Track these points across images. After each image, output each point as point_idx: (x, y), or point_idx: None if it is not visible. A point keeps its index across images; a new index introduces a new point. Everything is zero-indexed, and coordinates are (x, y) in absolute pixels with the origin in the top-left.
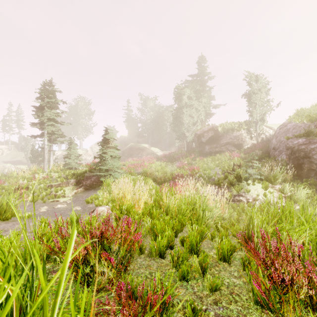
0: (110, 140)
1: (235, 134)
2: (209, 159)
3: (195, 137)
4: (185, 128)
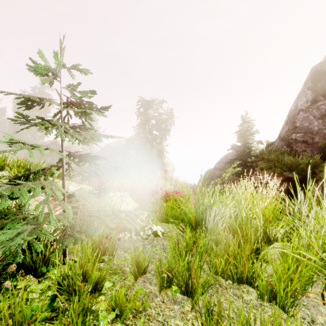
0: None
1: (74, 149)
2: None
3: None
4: (24, 137)
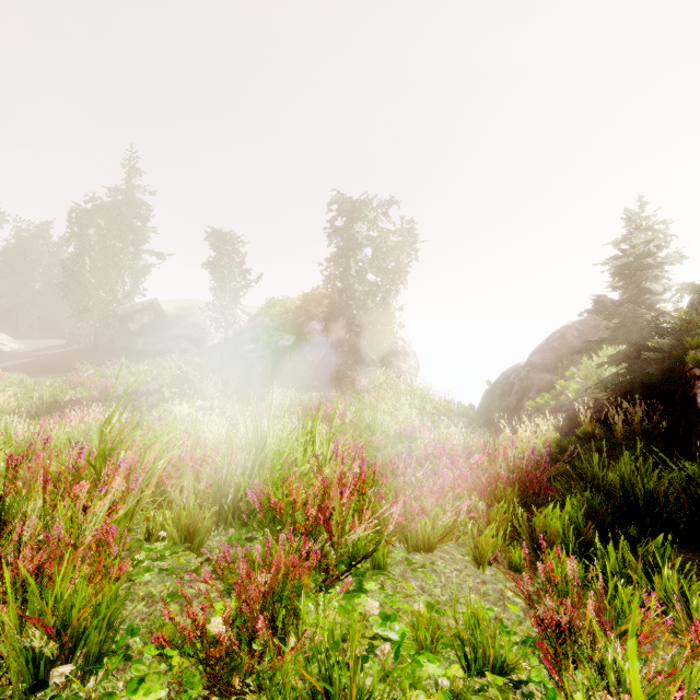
0: None
1: (193, 320)
2: (141, 365)
3: (115, 319)
4: (92, 296)
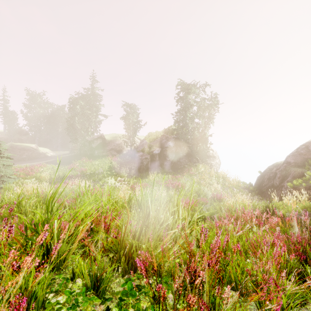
0: (2, 151)
1: (117, 142)
2: (96, 162)
3: (87, 142)
4: (78, 133)
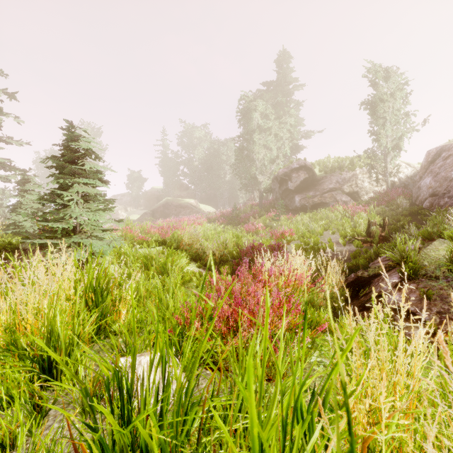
0: (78, 153)
1: (345, 175)
2: (305, 217)
3: (275, 182)
4: (258, 167)
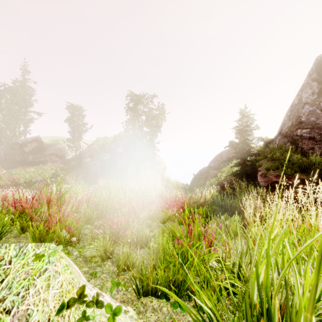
0: None
1: (59, 146)
2: (32, 168)
3: (16, 145)
4: (3, 133)
